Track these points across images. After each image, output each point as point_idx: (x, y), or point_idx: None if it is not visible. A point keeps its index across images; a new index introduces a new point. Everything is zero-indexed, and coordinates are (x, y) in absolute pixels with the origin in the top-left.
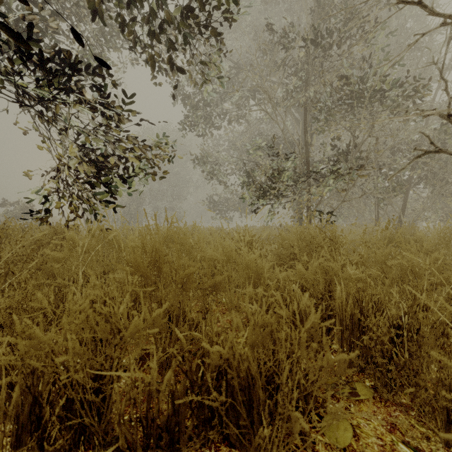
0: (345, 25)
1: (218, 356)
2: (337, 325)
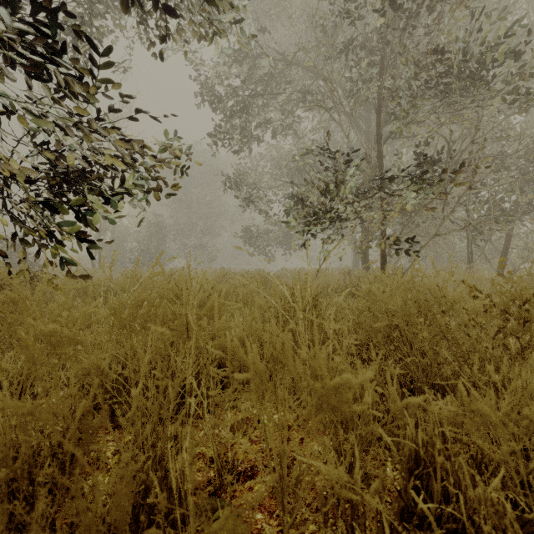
0: None
1: None
2: None
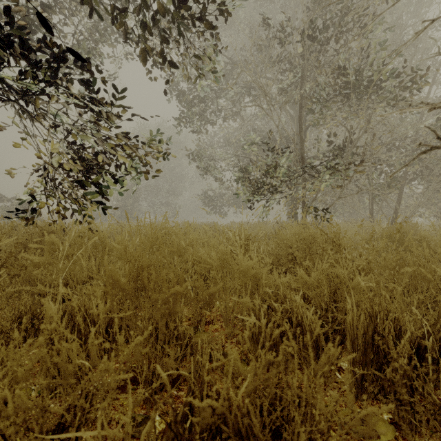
0: (341, 20)
1: (210, 412)
2: (348, 347)
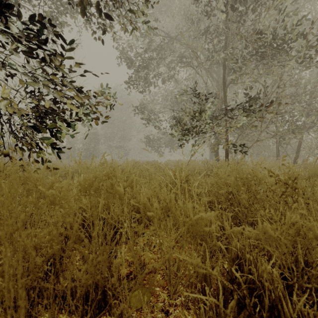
0: None
1: None
2: None
